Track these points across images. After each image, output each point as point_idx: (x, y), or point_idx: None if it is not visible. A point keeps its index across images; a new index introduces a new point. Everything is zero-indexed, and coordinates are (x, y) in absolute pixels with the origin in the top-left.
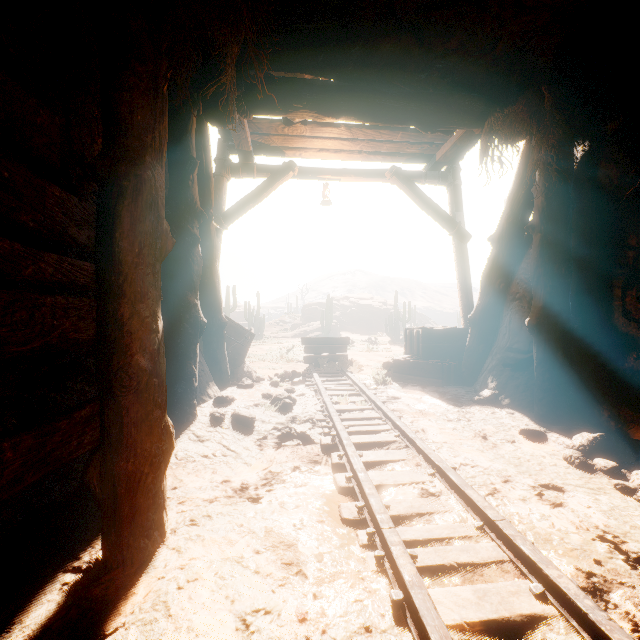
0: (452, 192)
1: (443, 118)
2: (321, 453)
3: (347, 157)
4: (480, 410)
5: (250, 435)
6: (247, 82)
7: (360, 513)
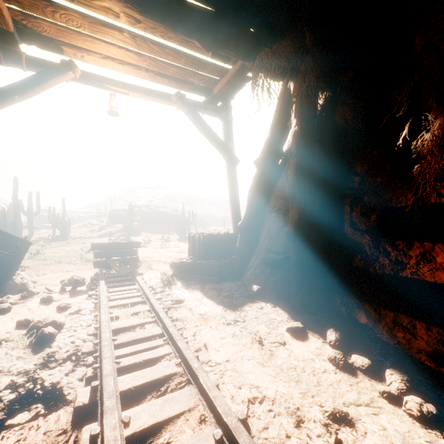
0: (225, 124)
1: (223, 40)
2: (71, 424)
3: (135, 73)
4: (251, 306)
5: None
6: None
7: None
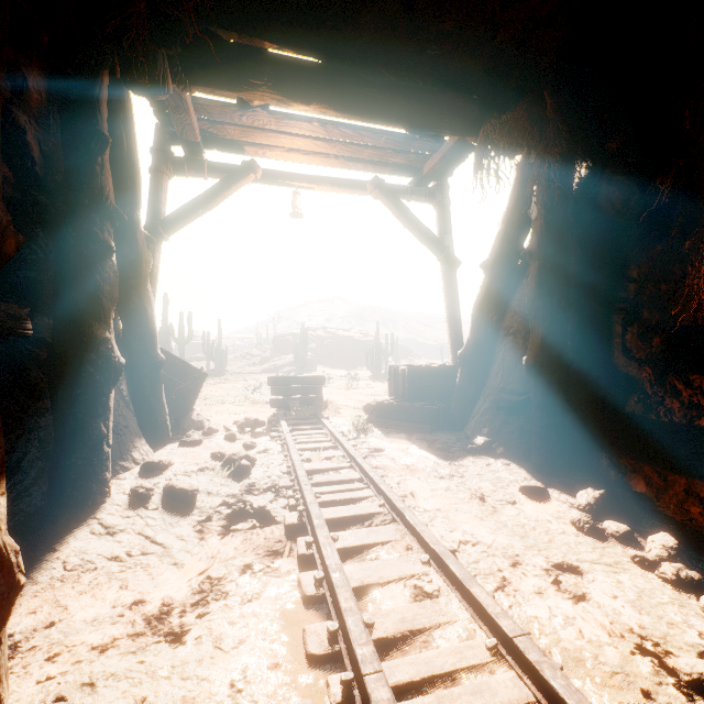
0: (440, 212)
1: (434, 119)
2: (284, 537)
3: (322, 162)
4: (474, 462)
5: (189, 516)
6: (185, 41)
7: (333, 641)
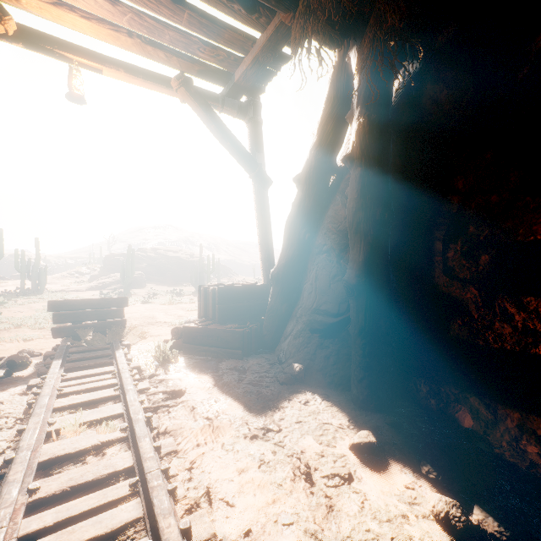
0: (253, 129)
1: None
2: None
3: (111, 36)
4: (290, 400)
5: None
6: None
7: None
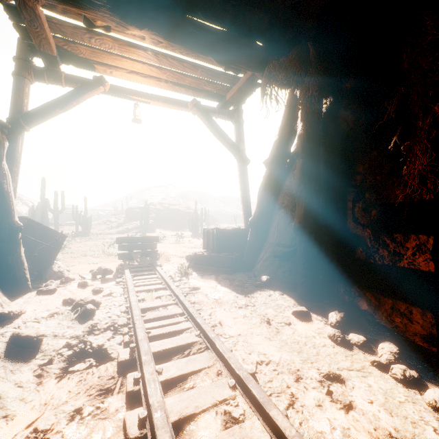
0: (237, 127)
1: (235, 56)
2: (117, 373)
3: (156, 84)
4: (261, 294)
5: (32, 360)
6: None
7: None
